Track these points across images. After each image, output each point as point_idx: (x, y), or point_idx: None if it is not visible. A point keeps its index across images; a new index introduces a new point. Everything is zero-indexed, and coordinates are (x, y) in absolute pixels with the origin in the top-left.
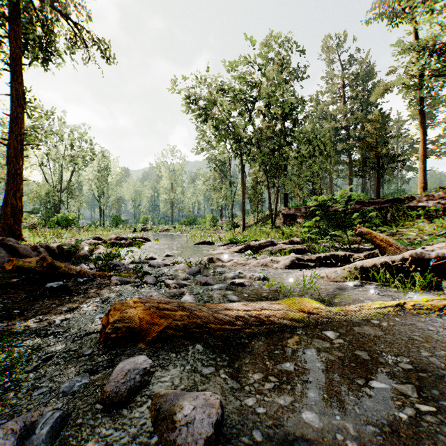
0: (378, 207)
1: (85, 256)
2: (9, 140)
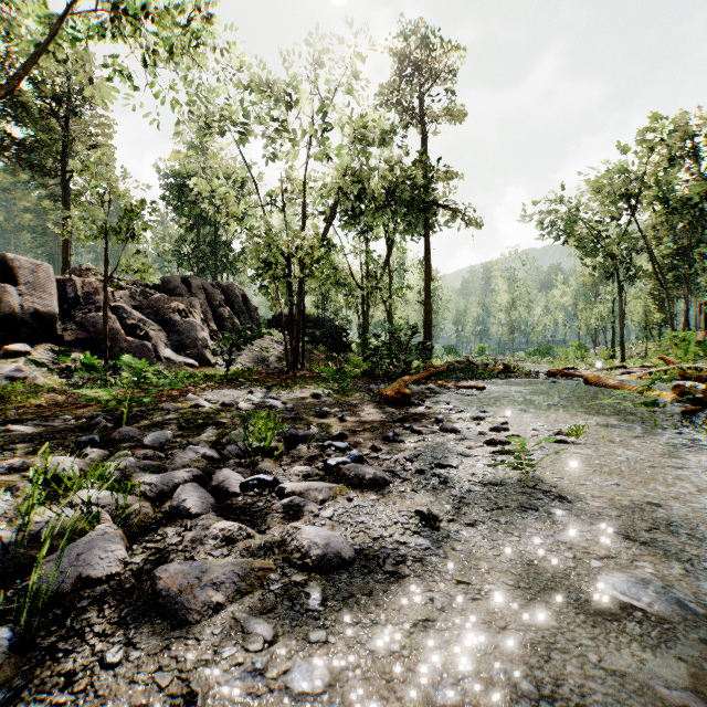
0: None
1: None
2: (425, 301)
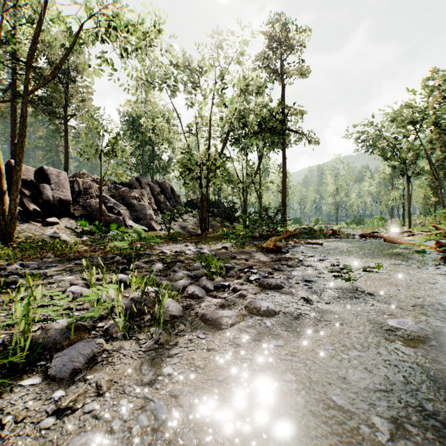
0: None
1: None
2: (282, 191)
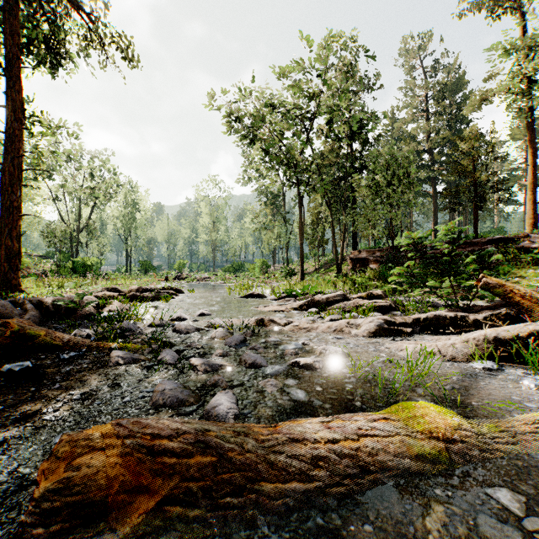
0: (477, 249)
1: (90, 315)
2: (3, 164)
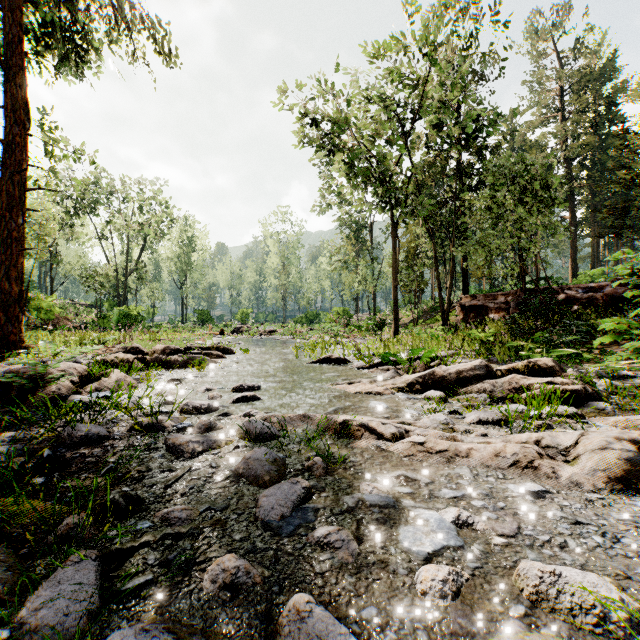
0: None
1: (57, 399)
2: (0, 181)
